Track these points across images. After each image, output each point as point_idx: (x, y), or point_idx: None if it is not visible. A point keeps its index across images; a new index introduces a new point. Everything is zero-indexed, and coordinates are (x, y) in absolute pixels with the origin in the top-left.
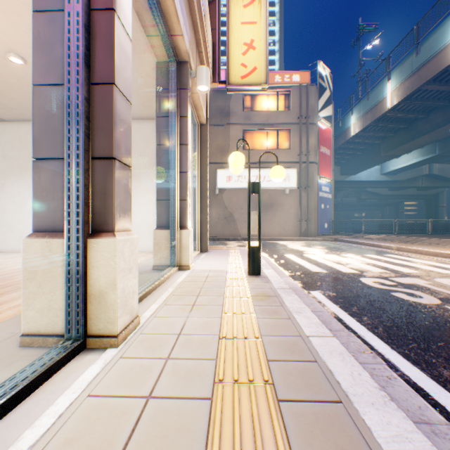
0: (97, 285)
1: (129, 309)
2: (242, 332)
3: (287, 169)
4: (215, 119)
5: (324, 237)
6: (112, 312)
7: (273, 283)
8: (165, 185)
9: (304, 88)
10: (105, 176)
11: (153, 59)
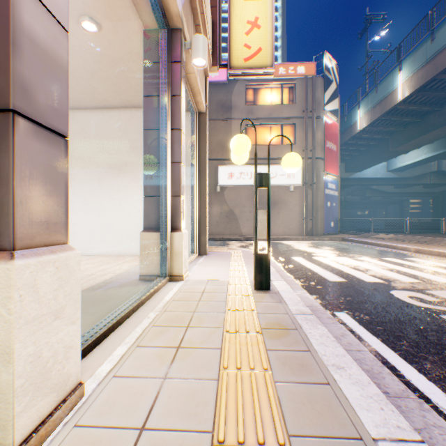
0: None
1: (54, 383)
2: (253, 426)
3: None
4: (216, 114)
5: (331, 236)
6: (2, 407)
7: (288, 304)
8: (154, 179)
9: (310, 81)
10: None
11: (140, 28)
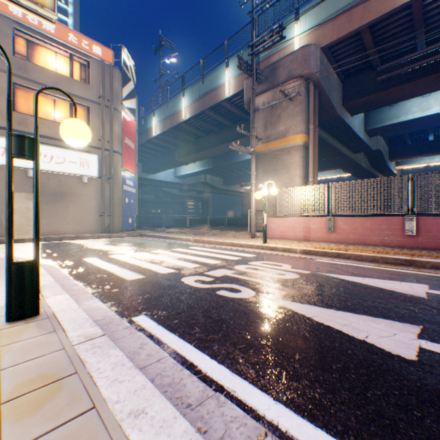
0: None
1: None
2: None
3: (87, 154)
4: None
5: (130, 232)
6: None
7: (68, 331)
8: None
9: (108, 67)
10: None
11: None
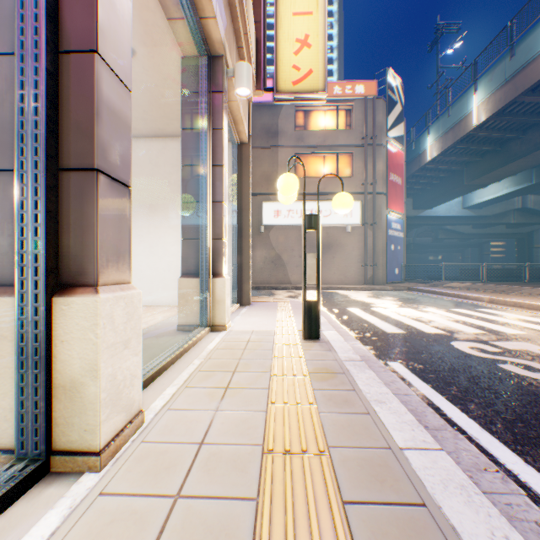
0: (68, 372)
1: (124, 405)
2: (298, 441)
3: None
4: (260, 141)
5: (395, 285)
6: (91, 414)
7: (337, 352)
8: (193, 220)
9: (370, 102)
10: (81, 197)
11: (178, 53)
